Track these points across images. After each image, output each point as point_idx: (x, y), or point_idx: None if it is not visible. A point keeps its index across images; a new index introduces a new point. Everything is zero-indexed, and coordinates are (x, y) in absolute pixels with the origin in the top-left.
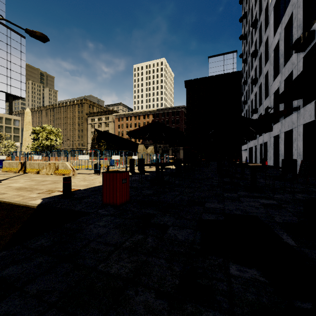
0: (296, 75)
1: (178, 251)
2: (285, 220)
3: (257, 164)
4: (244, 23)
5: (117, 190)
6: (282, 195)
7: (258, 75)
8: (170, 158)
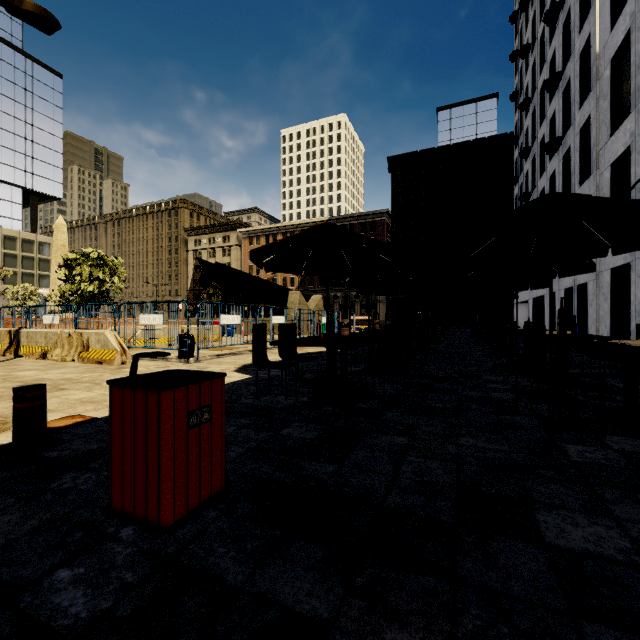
0: None
1: None
2: None
3: None
4: (520, 26)
5: (161, 463)
6: None
7: (561, 131)
8: (356, 320)
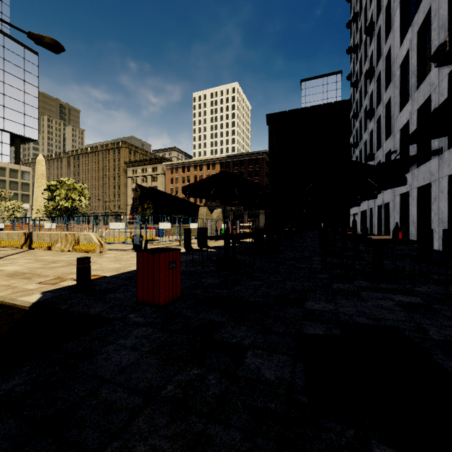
0: (437, 102)
1: (265, 407)
2: (447, 336)
3: (384, 237)
4: (353, 30)
5: (160, 281)
6: (427, 286)
7: (376, 104)
8: (245, 226)
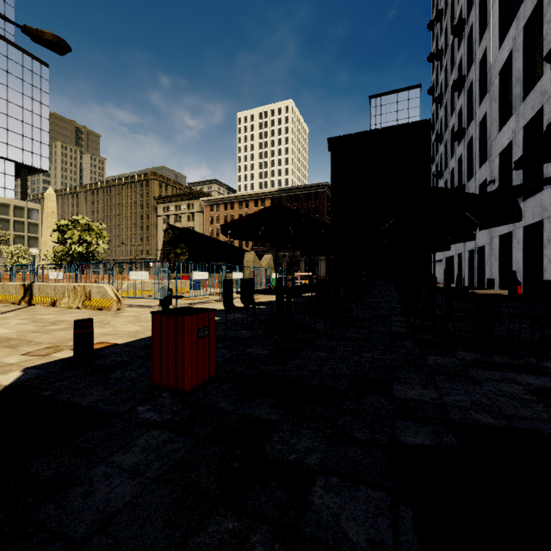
0: None
1: None
2: None
3: (495, 291)
4: (436, 33)
5: (184, 356)
6: None
7: (466, 123)
8: (301, 276)
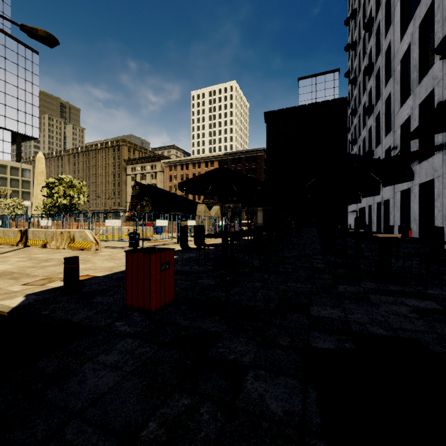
0: (440, 96)
1: None
2: None
3: (392, 235)
4: (351, 28)
5: (151, 284)
6: (440, 289)
7: (375, 100)
8: (243, 223)
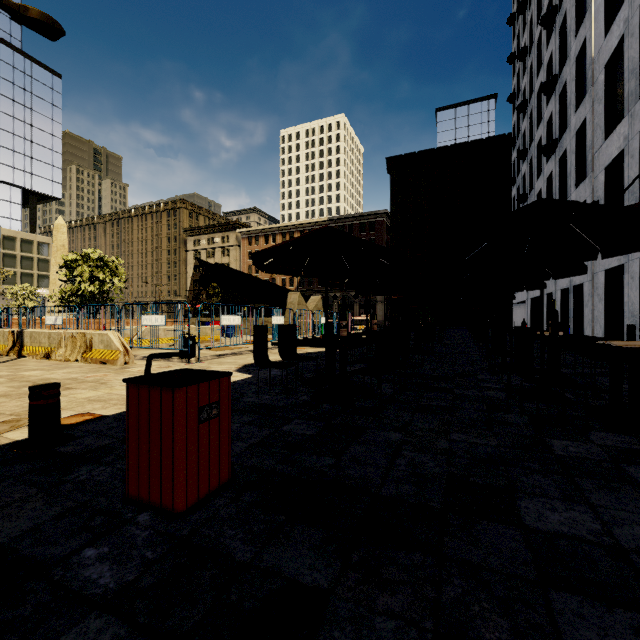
0: None
1: None
2: None
3: None
4: (517, 29)
5: (174, 454)
6: None
7: (558, 134)
8: (355, 320)
